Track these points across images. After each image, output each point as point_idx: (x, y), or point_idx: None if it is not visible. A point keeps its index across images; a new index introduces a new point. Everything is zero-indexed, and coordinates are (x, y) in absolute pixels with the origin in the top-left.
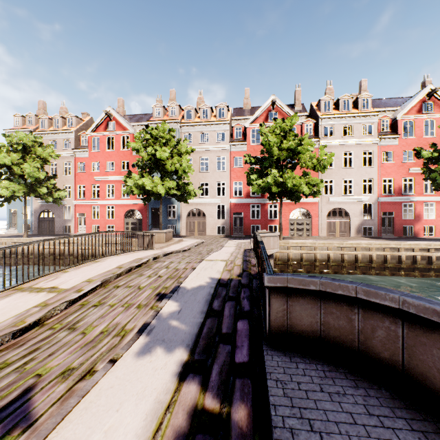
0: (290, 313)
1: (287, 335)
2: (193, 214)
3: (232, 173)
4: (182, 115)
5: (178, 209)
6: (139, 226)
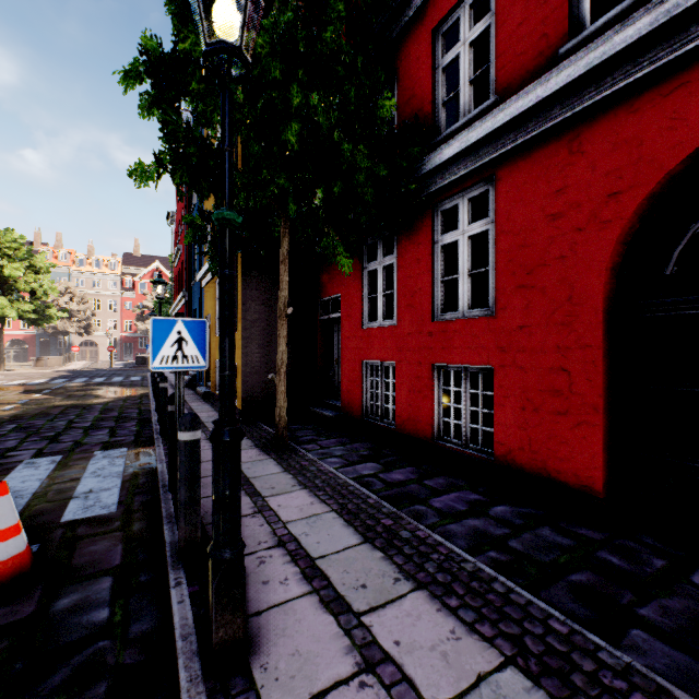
0: (140, 361)
1: (139, 364)
2: (79, 344)
3: (124, 314)
4: (73, 261)
5: (70, 340)
6: (24, 354)
